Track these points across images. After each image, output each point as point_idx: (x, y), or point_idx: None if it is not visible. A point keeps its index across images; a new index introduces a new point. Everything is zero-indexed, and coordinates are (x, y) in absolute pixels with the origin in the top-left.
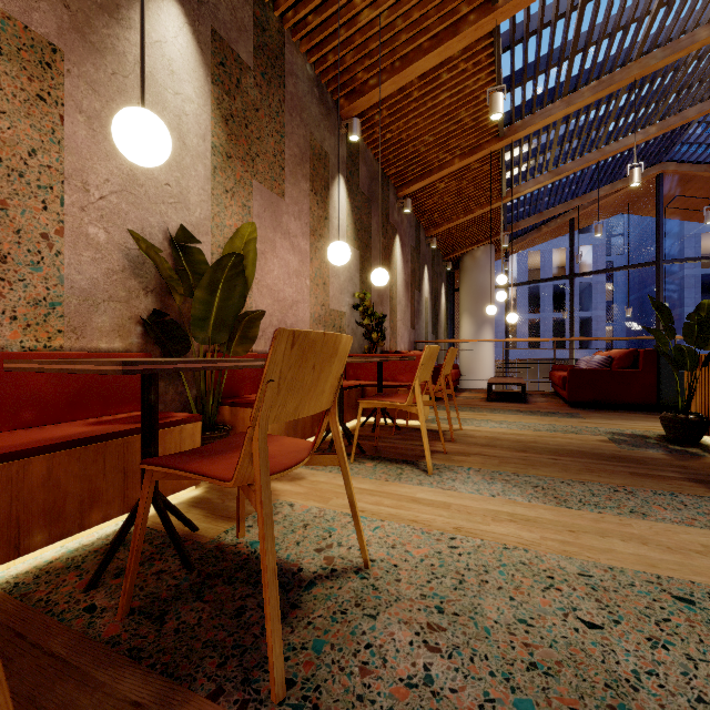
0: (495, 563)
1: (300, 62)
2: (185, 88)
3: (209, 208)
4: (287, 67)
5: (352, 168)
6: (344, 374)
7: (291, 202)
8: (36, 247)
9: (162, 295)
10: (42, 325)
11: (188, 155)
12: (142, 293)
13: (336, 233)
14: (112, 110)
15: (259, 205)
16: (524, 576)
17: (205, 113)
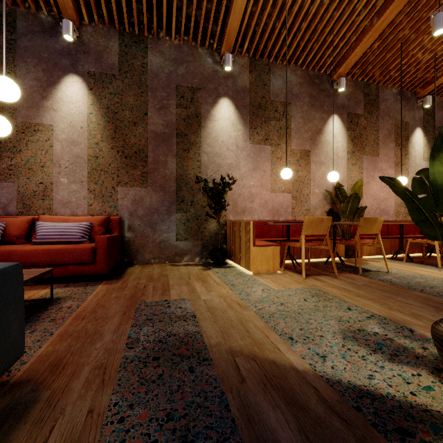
0: (432, 278)
1: (388, 92)
2: (338, 139)
3: (346, 173)
4: (381, 99)
5: (428, 118)
6: (419, 231)
7: (382, 156)
8: (306, 198)
9: (332, 204)
10: (307, 215)
11: (339, 159)
12: (327, 204)
13: (414, 159)
14: (320, 158)
15: (366, 164)
16: (438, 280)
17: (345, 142)
